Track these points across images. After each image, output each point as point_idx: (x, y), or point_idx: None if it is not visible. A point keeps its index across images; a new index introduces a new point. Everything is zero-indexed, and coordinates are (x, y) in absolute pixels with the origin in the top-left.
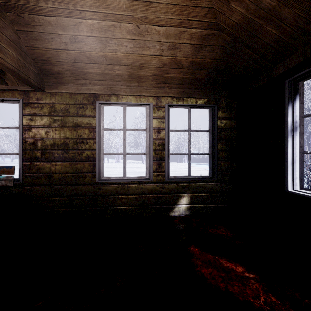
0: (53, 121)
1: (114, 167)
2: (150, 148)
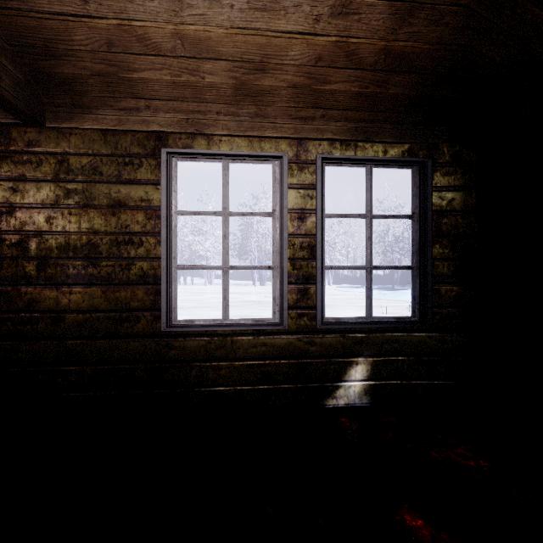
0: (64, 194)
1: (203, 292)
2: (282, 256)
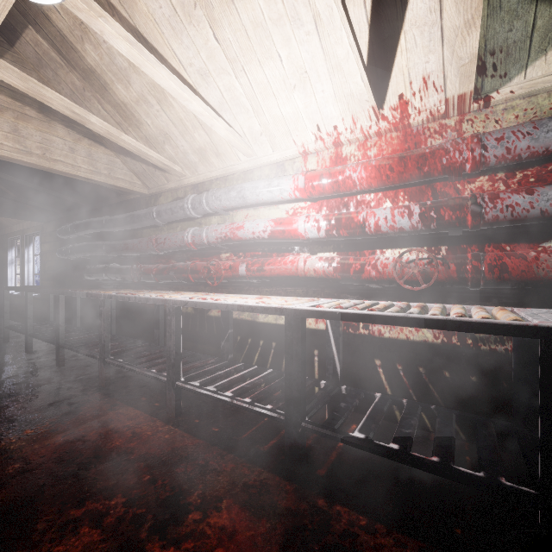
0: None
1: None
2: None
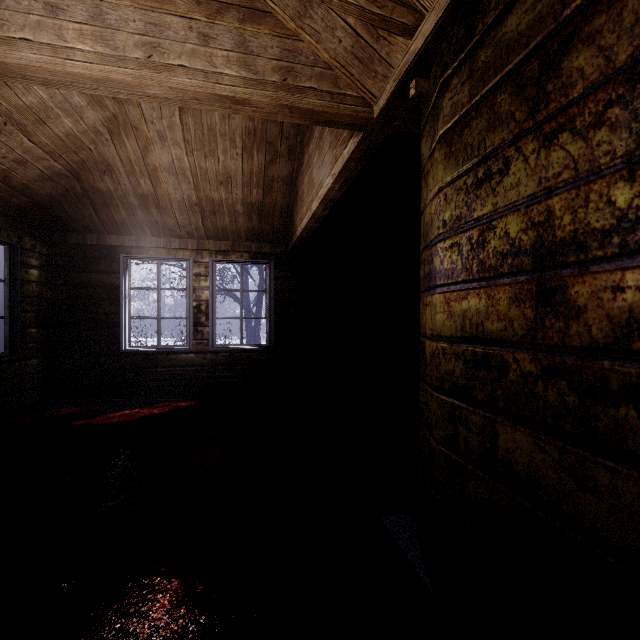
0: None
1: None
2: None
